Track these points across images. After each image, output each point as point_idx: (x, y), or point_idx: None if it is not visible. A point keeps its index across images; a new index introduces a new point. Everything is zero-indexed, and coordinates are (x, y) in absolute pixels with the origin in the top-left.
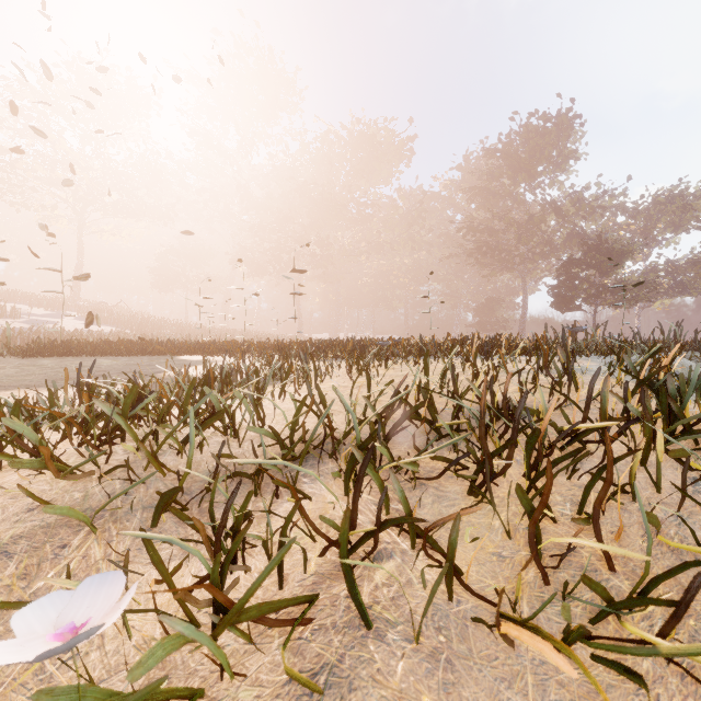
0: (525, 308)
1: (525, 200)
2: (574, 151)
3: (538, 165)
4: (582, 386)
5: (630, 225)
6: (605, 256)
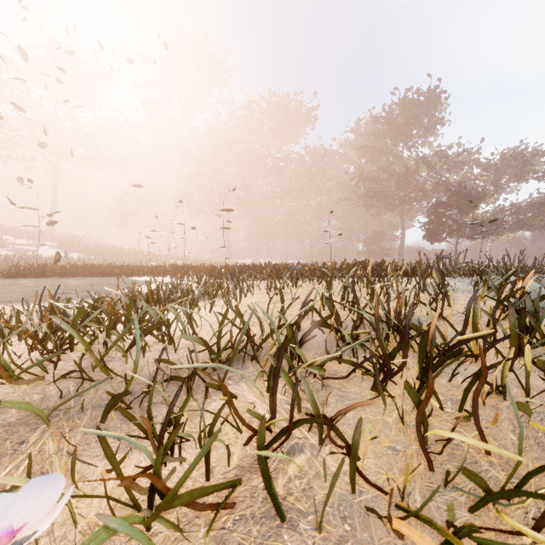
0: (403, 239)
1: (403, 156)
2: (440, 119)
3: (413, 129)
4: (453, 302)
5: (483, 176)
6: (464, 200)
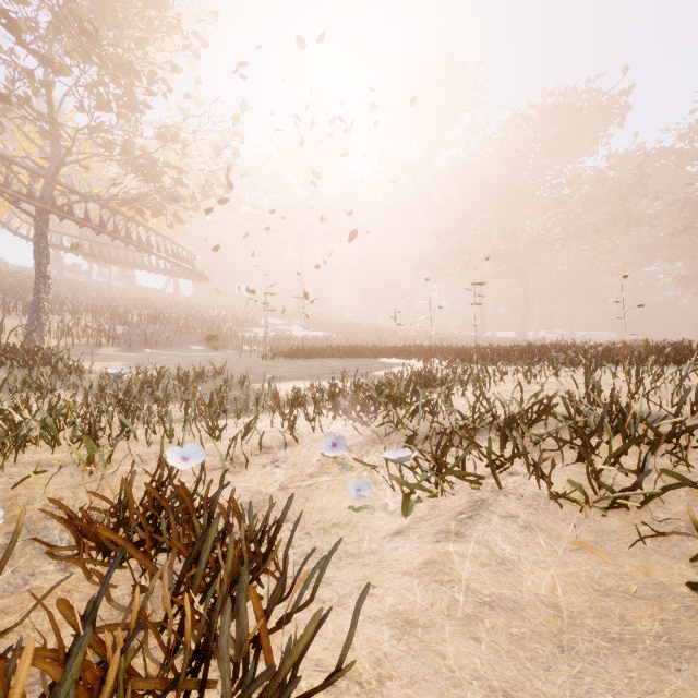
0: None
1: None
2: None
3: None
4: None
5: None
6: None
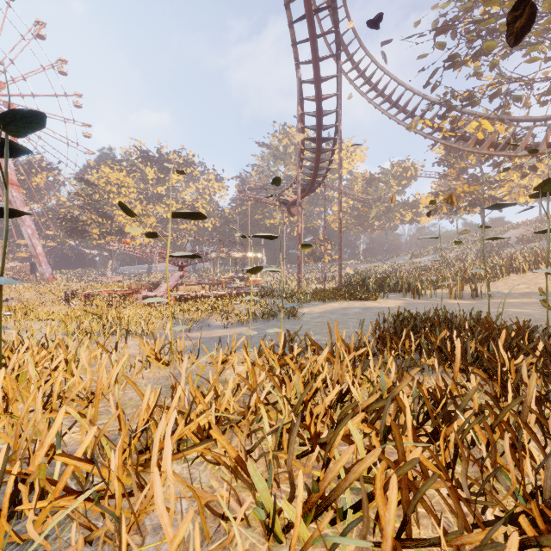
0: None
1: None
2: None
3: None
4: None
5: None
6: None
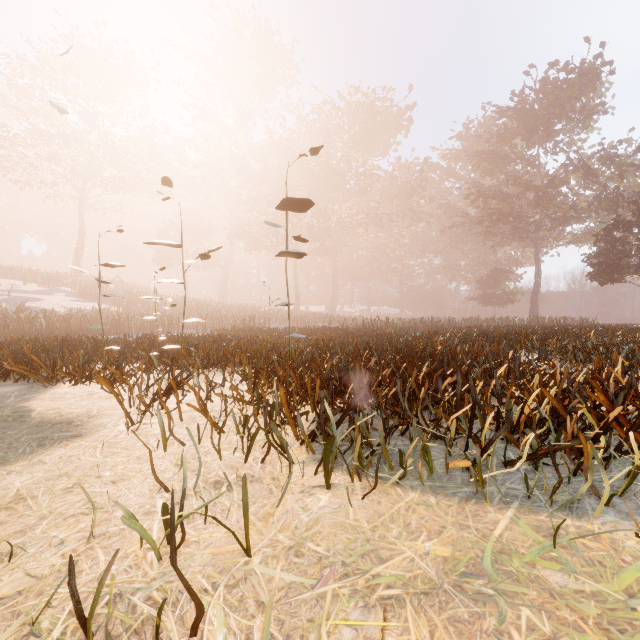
0: (538, 280)
1: (538, 164)
2: (601, 104)
3: (556, 123)
4: None
5: None
6: None
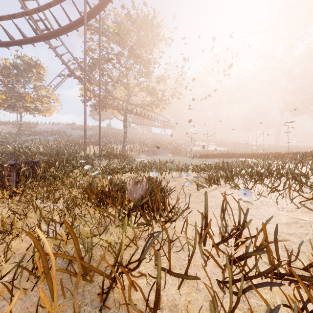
0: None
1: None
2: None
3: None
4: None
5: None
6: None
